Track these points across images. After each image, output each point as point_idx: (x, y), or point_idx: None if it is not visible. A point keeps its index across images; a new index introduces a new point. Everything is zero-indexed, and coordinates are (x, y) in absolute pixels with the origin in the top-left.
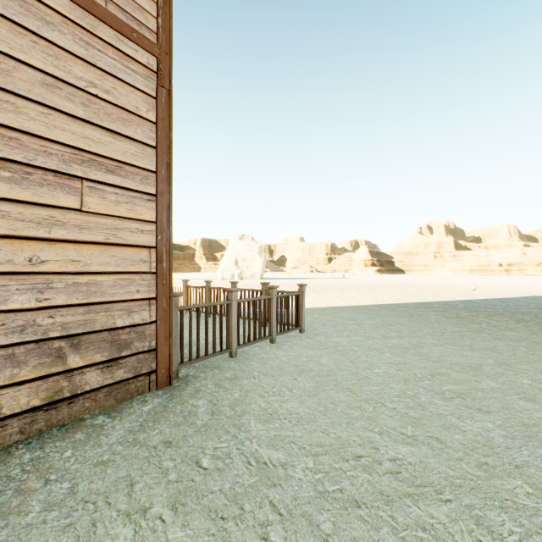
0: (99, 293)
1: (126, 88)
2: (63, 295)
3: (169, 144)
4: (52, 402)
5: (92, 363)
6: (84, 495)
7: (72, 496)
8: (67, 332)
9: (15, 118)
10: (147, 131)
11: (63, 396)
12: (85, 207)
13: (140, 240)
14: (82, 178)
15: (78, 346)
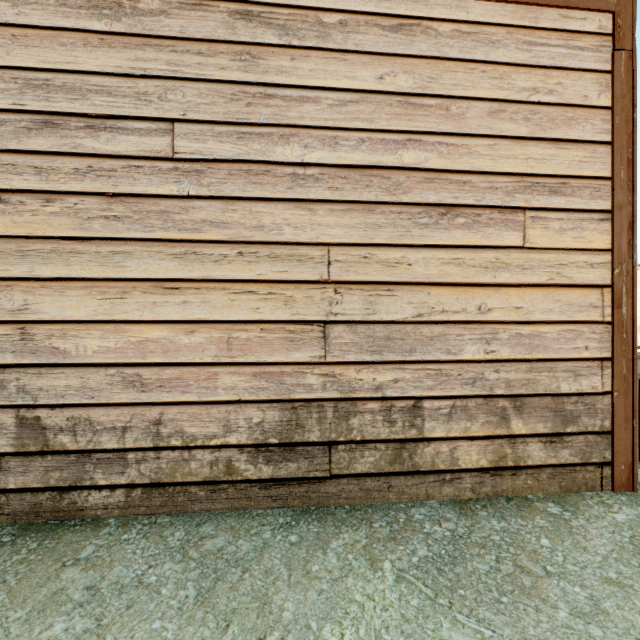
0: (541, 347)
1: (571, 77)
2: (506, 347)
3: (630, 130)
4: (496, 467)
5: (534, 433)
6: (624, 625)
7: (603, 615)
8: (509, 391)
9: (467, 160)
10: (598, 124)
11: (506, 464)
12: (526, 243)
13: (588, 278)
14: (524, 208)
15: (520, 409)
